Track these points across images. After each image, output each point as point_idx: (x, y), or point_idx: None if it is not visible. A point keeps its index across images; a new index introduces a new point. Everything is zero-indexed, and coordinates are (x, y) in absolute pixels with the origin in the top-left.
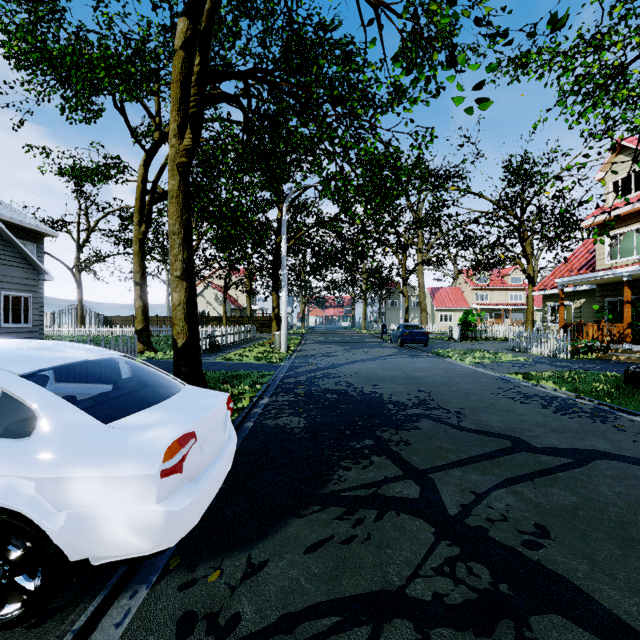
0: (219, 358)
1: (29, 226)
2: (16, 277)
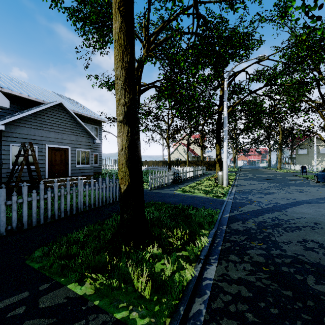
0: (178, 190)
1: (94, 118)
2: (83, 141)
